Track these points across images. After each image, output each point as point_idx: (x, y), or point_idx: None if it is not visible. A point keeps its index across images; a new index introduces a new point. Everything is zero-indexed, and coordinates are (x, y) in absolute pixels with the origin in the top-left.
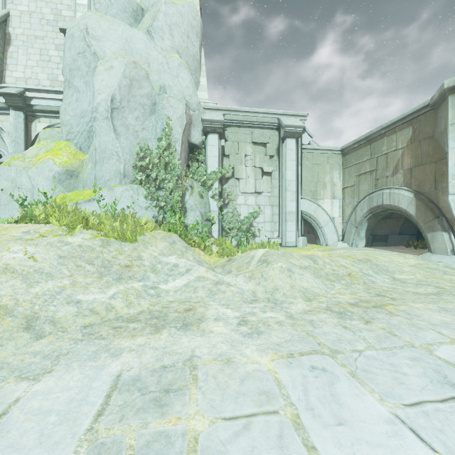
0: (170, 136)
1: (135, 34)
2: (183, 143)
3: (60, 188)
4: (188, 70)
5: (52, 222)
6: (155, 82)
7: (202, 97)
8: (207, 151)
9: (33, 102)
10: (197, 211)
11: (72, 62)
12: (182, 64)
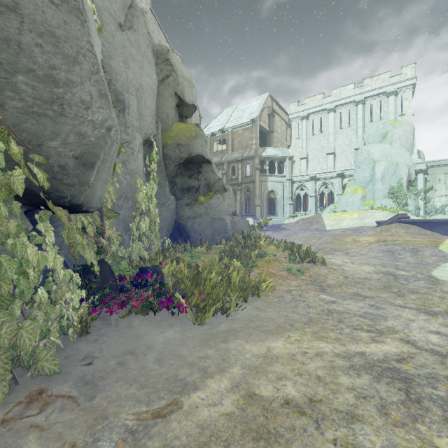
0: (401, 181)
1: (385, 146)
2: (406, 182)
3: (361, 201)
4: (408, 152)
5: (379, 209)
6: (393, 161)
7: (414, 157)
8: (417, 181)
9: (344, 174)
10: (413, 205)
11: (361, 161)
12: (405, 151)
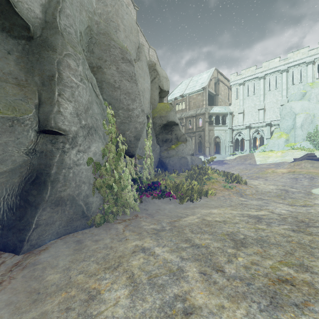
0: (317, 128)
1: (304, 103)
2: None
3: (285, 143)
4: None
5: (298, 149)
6: (311, 113)
7: None
8: None
9: (272, 123)
10: None
11: (285, 114)
12: None
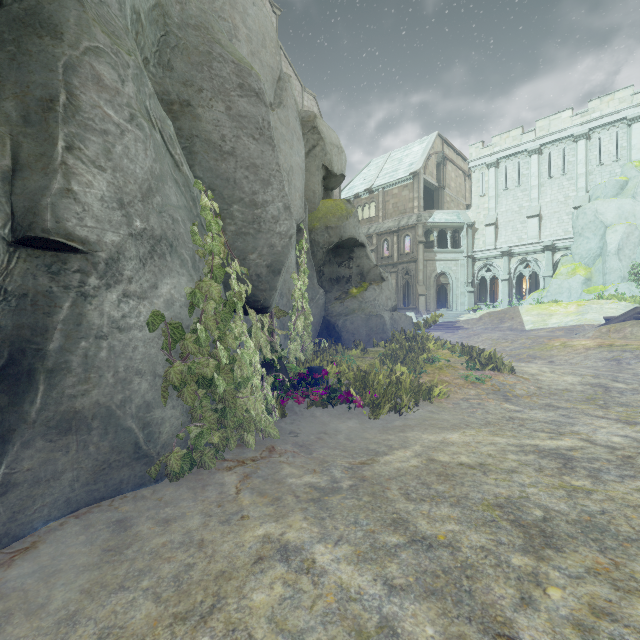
0: None
1: (624, 202)
2: None
3: (584, 286)
4: None
5: (613, 299)
6: (638, 224)
7: None
8: None
9: (555, 246)
10: None
11: (584, 226)
12: None
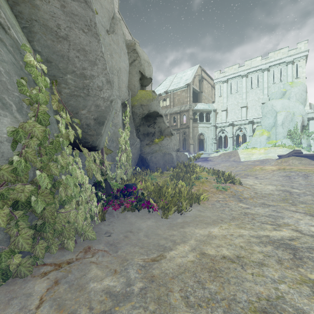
0: (297, 126)
1: (284, 101)
2: (300, 126)
3: (267, 141)
4: (302, 105)
5: (280, 146)
6: (291, 112)
7: (306, 109)
8: (309, 125)
9: (254, 121)
10: (305, 143)
11: (267, 112)
12: (299, 104)
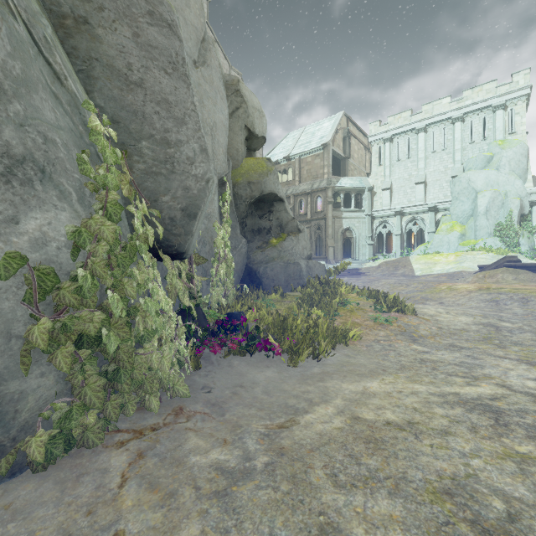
0: (511, 215)
1: (490, 173)
2: (517, 216)
3: (459, 240)
4: (520, 179)
5: (483, 250)
6: (501, 191)
7: (528, 186)
8: (532, 214)
9: (437, 207)
10: (526, 245)
11: (460, 191)
12: (516, 178)
